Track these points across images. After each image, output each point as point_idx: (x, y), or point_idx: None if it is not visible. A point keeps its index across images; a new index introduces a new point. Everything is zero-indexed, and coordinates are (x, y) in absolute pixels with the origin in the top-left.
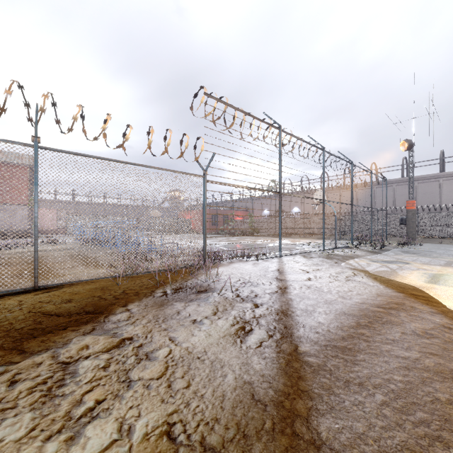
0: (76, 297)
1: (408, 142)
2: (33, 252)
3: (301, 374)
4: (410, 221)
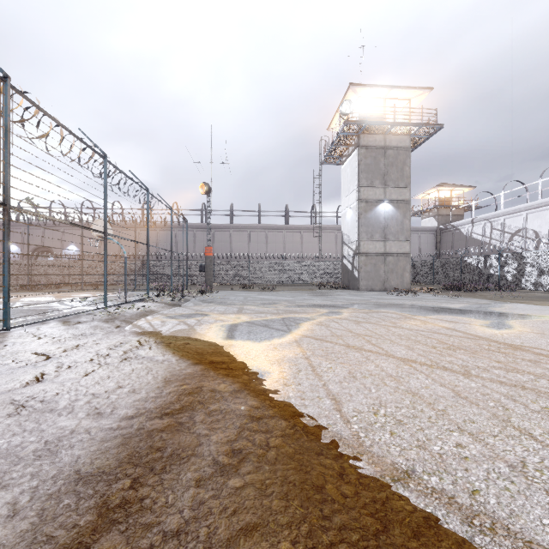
0: None
1: (206, 186)
2: None
3: None
4: (208, 268)
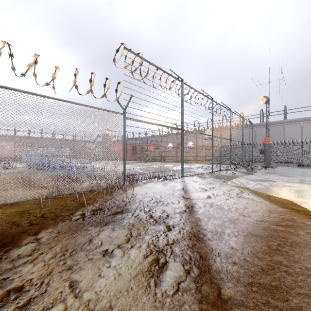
0: None
1: (265, 98)
2: None
3: None
4: (267, 152)
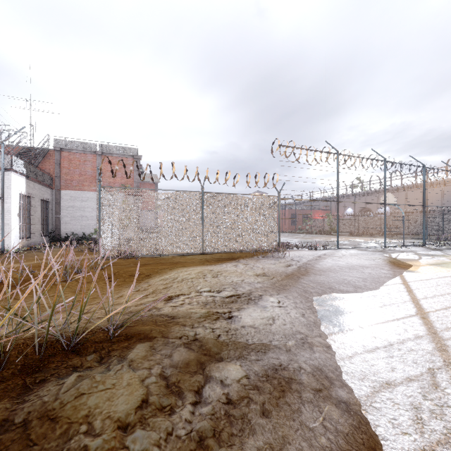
0: (223, 256)
1: None
2: (201, 238)
3: (303, 272)
4: None
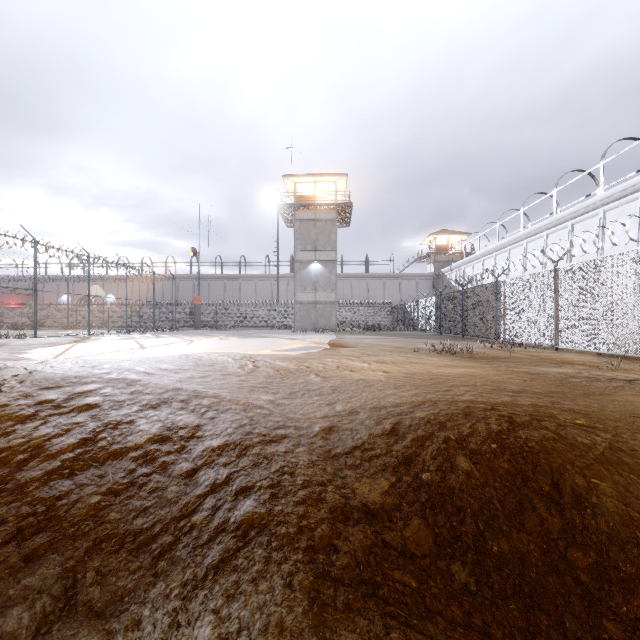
0: None
1: (193, 250)
2: None
3: None
4: (197, 314)
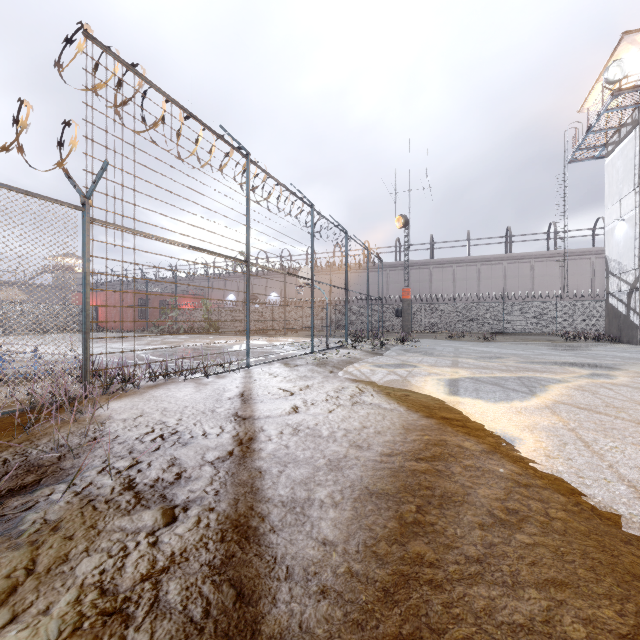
0: None
1: (404, 218)
2: None
3: None
4: (405, 313)
